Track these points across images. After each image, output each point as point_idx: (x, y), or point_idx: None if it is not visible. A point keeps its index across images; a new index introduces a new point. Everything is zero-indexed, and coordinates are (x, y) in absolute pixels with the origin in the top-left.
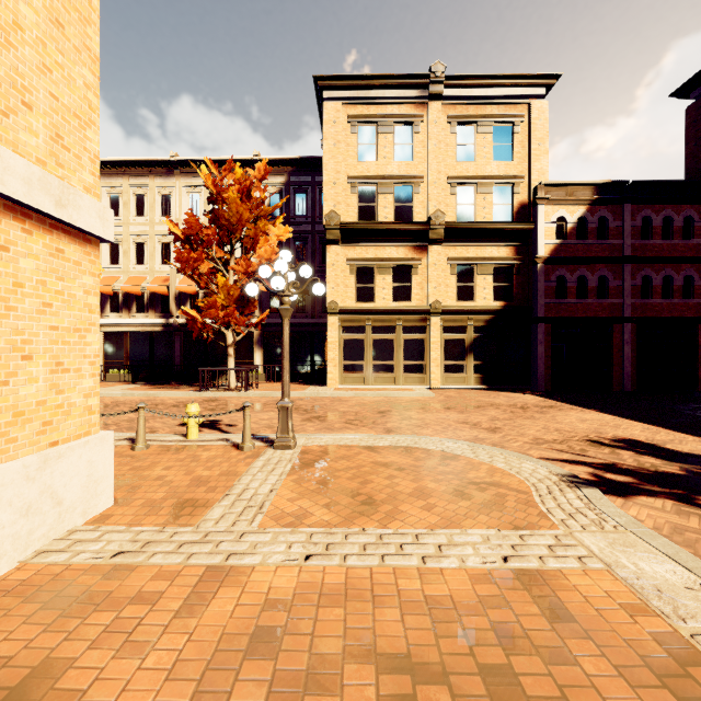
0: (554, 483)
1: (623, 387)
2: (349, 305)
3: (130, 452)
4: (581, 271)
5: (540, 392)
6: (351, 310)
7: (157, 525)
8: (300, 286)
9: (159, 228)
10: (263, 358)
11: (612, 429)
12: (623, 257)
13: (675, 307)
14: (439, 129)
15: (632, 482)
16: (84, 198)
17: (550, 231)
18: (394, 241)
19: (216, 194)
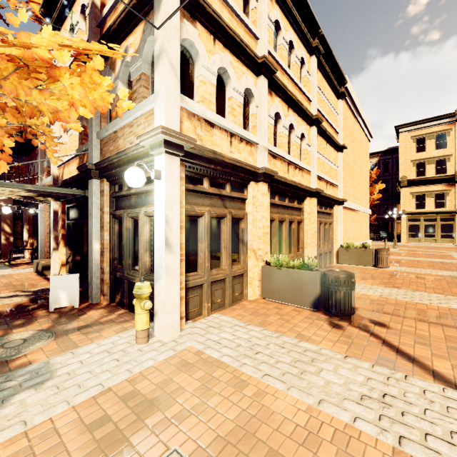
0: None
1: None
2: (411, 210)
3: None
4: None
5: None
6: (412, 213)
7: None
8: (386, 202)
9: None
10: None
11: None
12: None
13: None
14: None
15: None
16: (370, 210)
17: None
18: (435, 183)
19: None
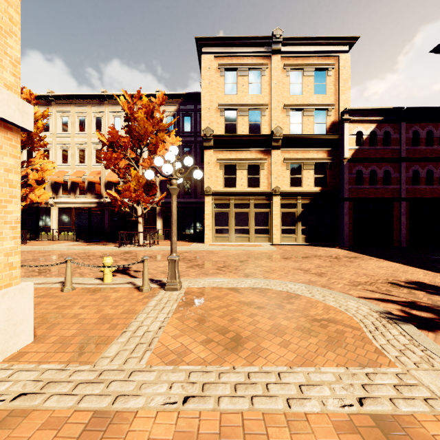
0: (376, 319)
1: (400, 243)
2: (219, 189)
3: (60, 293)
4: (372, 167)
5: (345, 247)
6: (220, 193)
7: (62, 362)
8: (187, 177)
9: (94, 139)
10: (162, 225)
11: (403, 274)
12: (400, 158)
13: (434, 190)
14: (278, 73)
15: (434, 318)
16: (3, 92)
17: (352, 140)
18: (249, 147)
19: (129, 114)
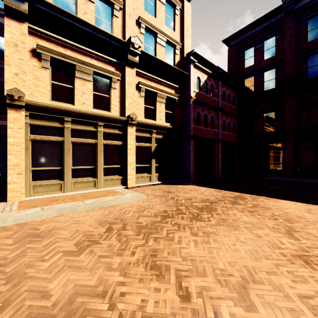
0: None
1: (219, 175)
2: (41, 101)
3: None
4: (205, 111)
5: (193, 183)
6: (44, 106)
7: None
8: None
9: None
10: None
11: None
12: (219, 108)
13: (231, 136)
14: None
15: None
16: None
17: (194, 83)
18: (95, 50)
19: None
